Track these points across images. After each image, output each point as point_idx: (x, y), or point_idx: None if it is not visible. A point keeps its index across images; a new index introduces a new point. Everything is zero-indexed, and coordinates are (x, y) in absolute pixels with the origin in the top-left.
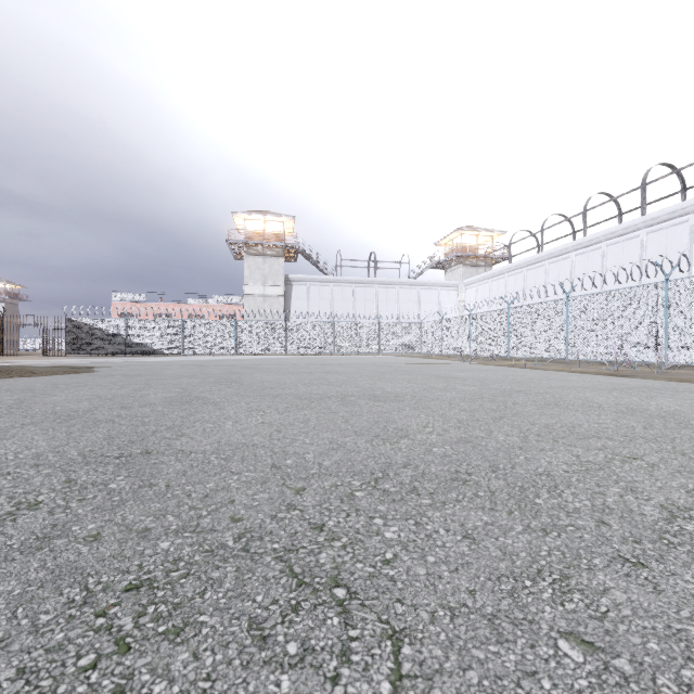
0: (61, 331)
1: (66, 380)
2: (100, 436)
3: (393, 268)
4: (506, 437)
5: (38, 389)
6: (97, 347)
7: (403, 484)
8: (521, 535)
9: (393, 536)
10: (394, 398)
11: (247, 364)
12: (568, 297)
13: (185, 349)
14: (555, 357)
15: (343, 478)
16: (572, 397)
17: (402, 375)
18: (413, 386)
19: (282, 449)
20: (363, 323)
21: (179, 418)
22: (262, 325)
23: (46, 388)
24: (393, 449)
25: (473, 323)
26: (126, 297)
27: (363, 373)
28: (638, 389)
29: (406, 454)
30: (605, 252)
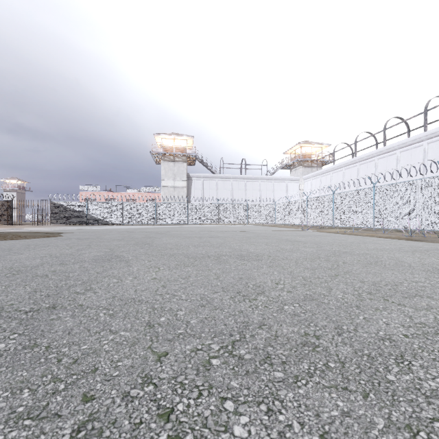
0: (47, 209)
1: (38, 242)
2: (28, 290)
3: (256, 168)
4: (344, 295)
5: (14, 249)
6: (69, 220)
7: (258, 349)
8: (385, 436)
9: (242, 433)
10: (255, 257)
11: (161, 231)
12: (375, 186)
13: (124, 221)
14: (365, 226)
15: (204, 340)
16: (386, 257)
17: (262, 239)
18: (269, 248)
19: (161, 305)
20: (237, 204)
21: (95, 273)
22: (173, 206)
23: (20, 248)
24: (251, 306)
25: (309, 204)
26: (88, 188)
27: (235, 238)
28: (433, 251)
29: (261, 312)
30: (399, 156)
